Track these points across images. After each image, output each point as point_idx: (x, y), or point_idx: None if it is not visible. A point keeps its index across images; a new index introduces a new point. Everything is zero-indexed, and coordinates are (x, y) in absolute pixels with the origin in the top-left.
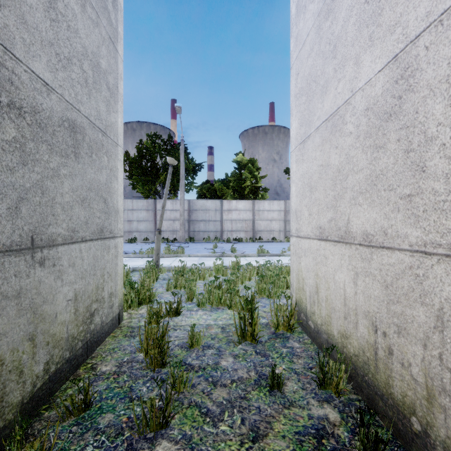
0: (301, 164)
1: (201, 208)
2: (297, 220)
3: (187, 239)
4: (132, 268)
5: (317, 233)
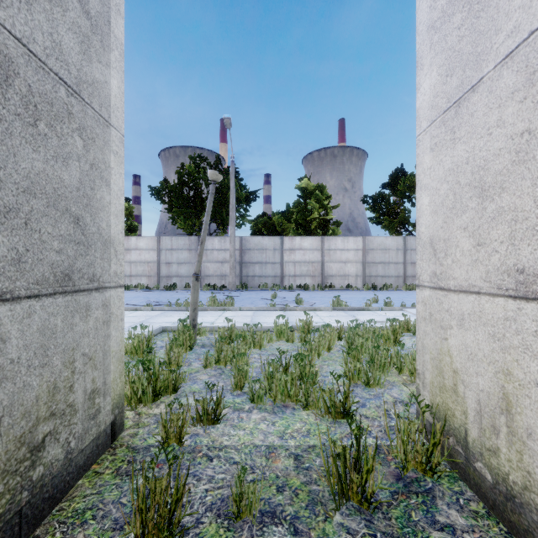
0: (448, 149)
1: (256, 247)
2: (435, 258)
3: (239, 286)
4: (161, 327)
5: (507, 283)
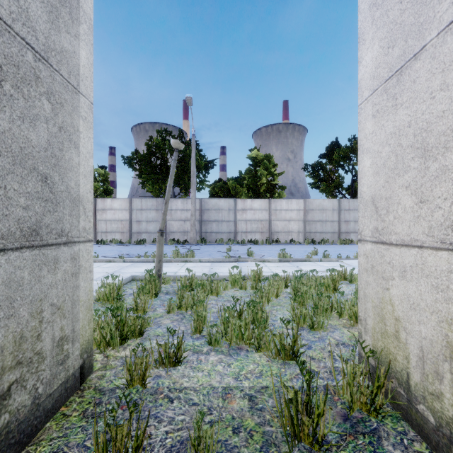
0: (390, 115)
1: (214, 207)
2: (376, 215)
3: (199, 240)
4: (130, 276)
5: (451, 238)
